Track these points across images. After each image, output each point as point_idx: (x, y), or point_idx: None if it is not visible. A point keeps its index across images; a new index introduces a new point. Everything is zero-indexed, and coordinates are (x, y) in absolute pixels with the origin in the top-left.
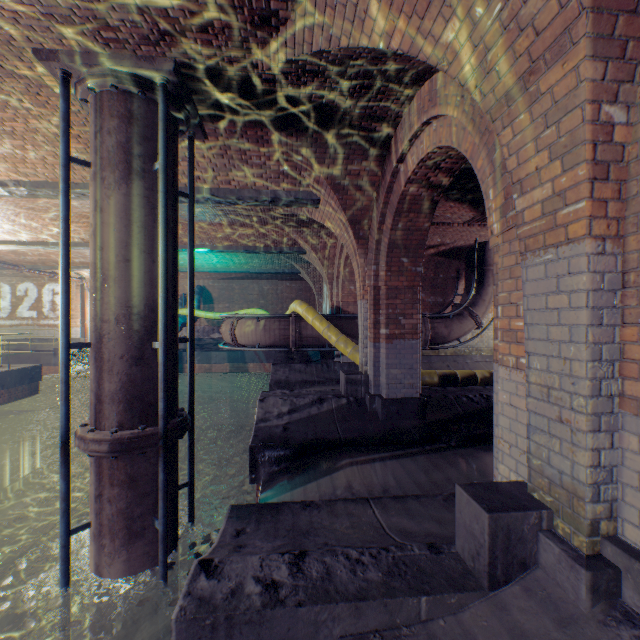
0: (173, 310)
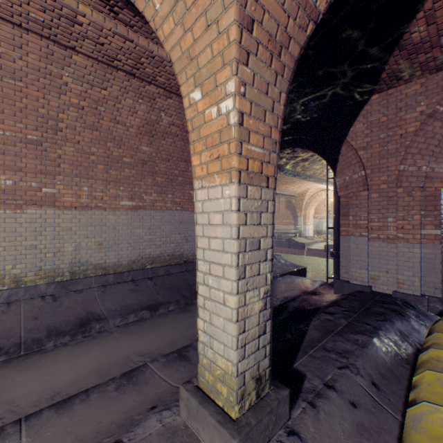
0: (338, 218)
